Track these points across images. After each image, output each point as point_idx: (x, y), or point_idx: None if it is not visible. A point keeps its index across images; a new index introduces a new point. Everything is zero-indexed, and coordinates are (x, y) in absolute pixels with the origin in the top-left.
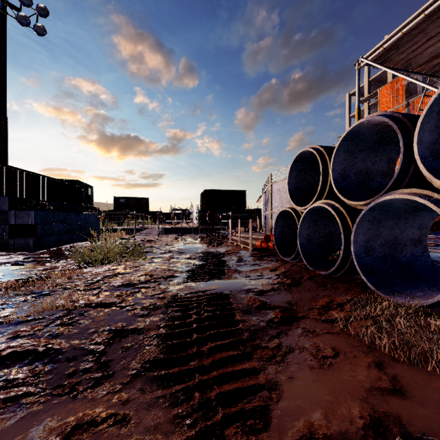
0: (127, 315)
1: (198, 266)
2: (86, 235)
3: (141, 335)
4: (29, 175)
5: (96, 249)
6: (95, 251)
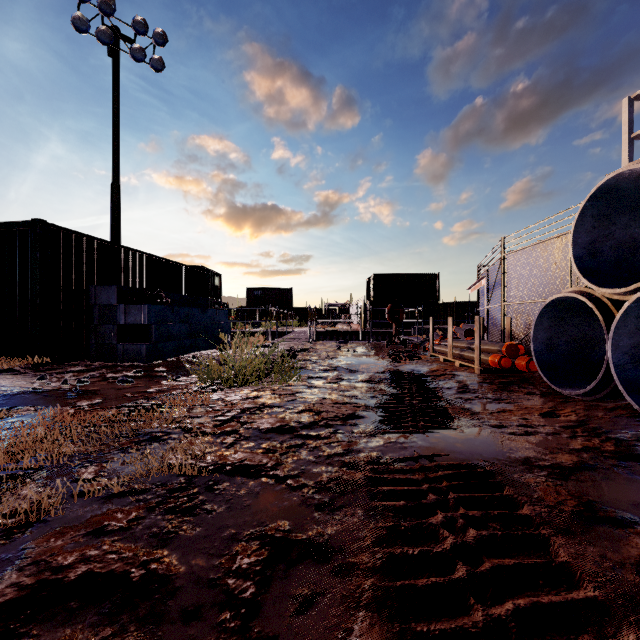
0: (290, 500)
1: (391, 397)
2: (214, 340)
3: (329, 563)
4: (143, 257)
5: (228, 362)
6: (226, 365)
